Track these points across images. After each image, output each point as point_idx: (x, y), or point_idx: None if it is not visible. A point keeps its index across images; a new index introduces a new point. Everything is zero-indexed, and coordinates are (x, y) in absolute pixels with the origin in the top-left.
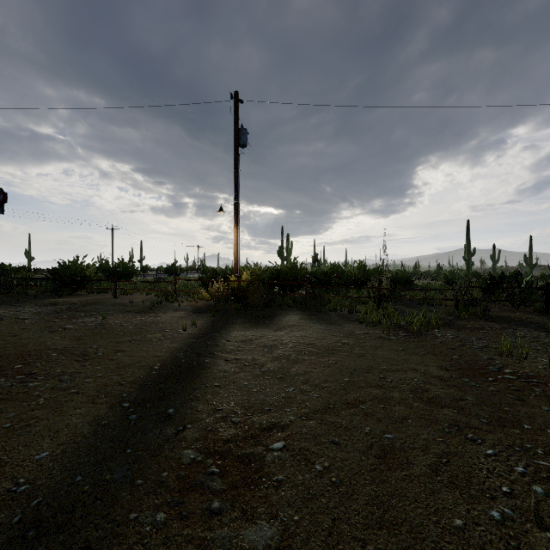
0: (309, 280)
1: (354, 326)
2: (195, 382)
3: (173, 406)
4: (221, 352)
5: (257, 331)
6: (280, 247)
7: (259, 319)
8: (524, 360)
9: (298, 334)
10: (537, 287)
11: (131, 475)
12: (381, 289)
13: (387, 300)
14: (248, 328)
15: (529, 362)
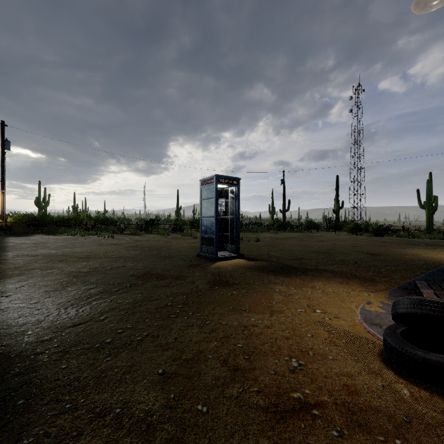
0: (55, 222)
1: (64, 236)
2: (6, 241)
3: (3, 242)
4: (9, 239)
5: (21, 237)
6: (37, 198)
7: (21, 236)
8: (102, 237)
9: (39, 237)
10: (145, 224)
11: (3, 244)
12: (87, 225)
13: (91, 230)
14: (17, 237)
15: (102, 237)
